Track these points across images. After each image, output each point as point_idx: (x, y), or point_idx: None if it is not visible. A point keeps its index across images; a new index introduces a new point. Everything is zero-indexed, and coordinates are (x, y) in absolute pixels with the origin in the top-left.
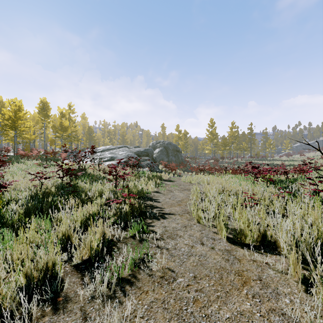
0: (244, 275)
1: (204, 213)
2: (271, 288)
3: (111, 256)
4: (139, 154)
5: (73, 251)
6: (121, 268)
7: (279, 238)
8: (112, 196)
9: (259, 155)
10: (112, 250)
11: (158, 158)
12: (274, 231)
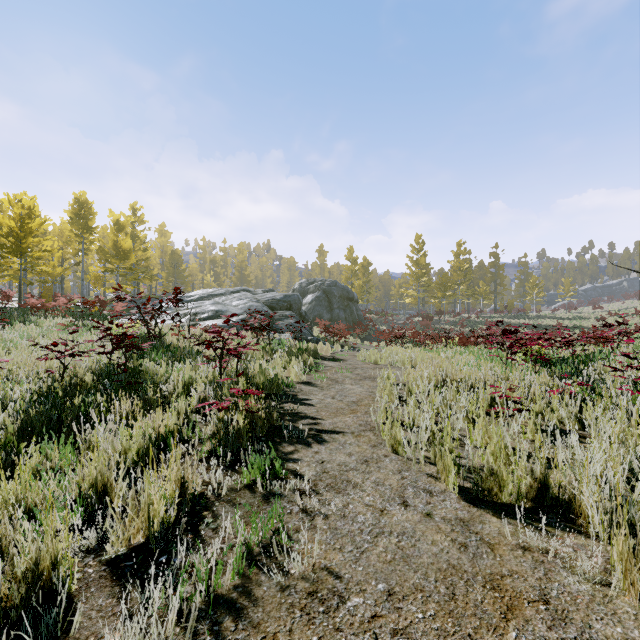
0: (506, 587)
1: (407, 431)
2: (575, 625)
3: (198, 537)
4: (273, 306)
5: (107, 527)
6: (216, 573)
7: (580, 494)
8: (212, 392)
9: (511, 308)
10: (201, 520)
11: (311, 313)
12: (568, 477)
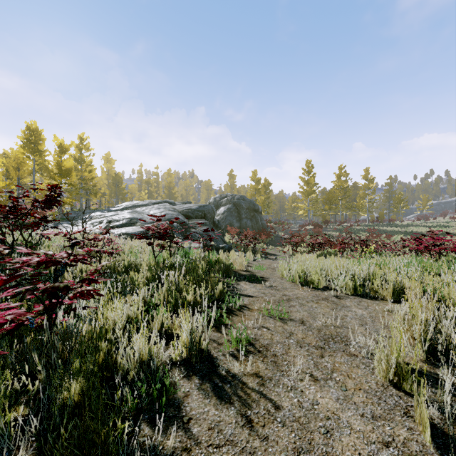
0: None
1: None
2: None
3: None
4: (189, 215)
5: None
6: None
7: None
8: None
9: (382, 218)
10: None
11: (223, 222)
12: None
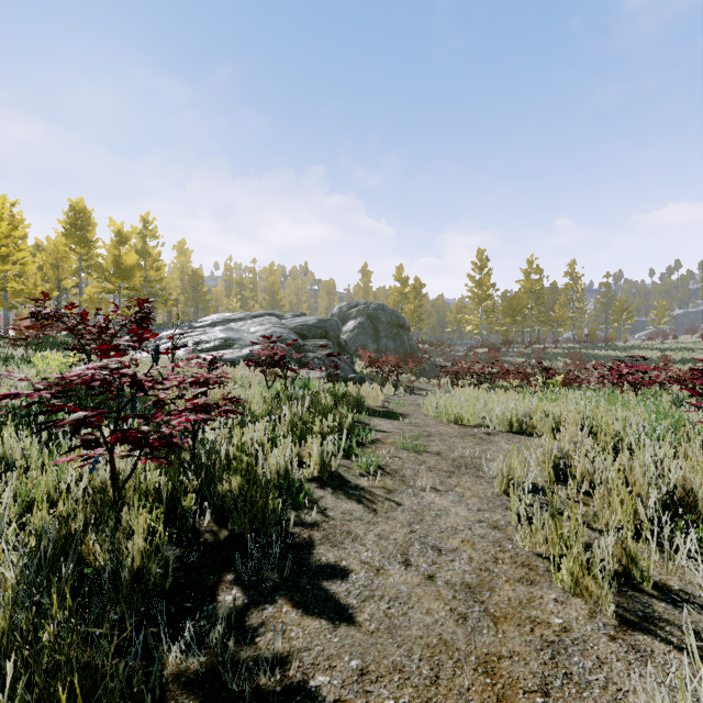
0: None
1: None
2: None
3: None
4: (304, 333)
5: None
6: None
7: None
8: None
9: (594, 337)
10: None
11: (352, 343)
12: None
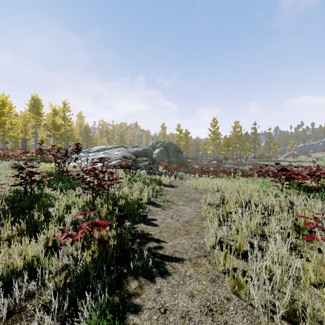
0: None
1: (236, 257)
2: None
3: None
4: (137, 155)
5: None
6: None
7: None
8: (81, 217)
9: (263, 156)
10: None
11: (158, 159)
12: None
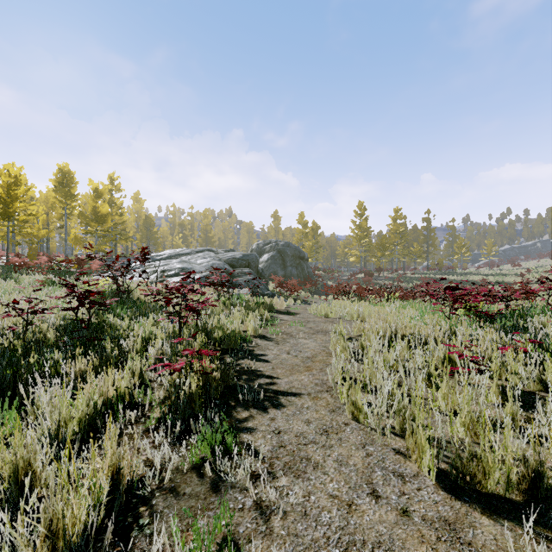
0: None
1: (364, 392)
2: None
3: (126, 550)
4: (233, 264)
5: (4, 550)
6: None
7: None
8: (169, 350)
9: (442, 266)
10: (136, 520)
11: (267, 270)
12: None
